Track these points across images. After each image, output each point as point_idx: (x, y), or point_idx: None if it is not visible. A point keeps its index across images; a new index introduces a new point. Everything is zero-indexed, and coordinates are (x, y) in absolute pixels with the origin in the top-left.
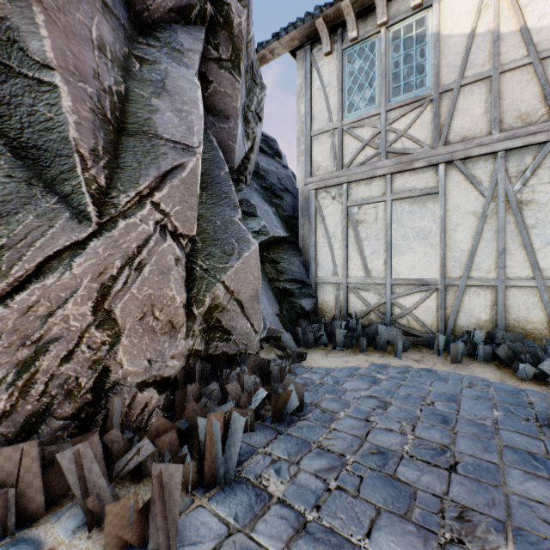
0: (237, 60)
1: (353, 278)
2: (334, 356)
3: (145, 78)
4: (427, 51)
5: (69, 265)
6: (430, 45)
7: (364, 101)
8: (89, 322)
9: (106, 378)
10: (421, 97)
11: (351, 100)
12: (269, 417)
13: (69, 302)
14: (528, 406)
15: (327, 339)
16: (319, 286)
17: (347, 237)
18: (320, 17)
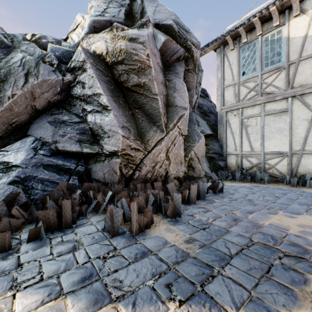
0: (195, 68)
1: (244, 152)
2: (235, 183)
3: (170, 87)
4: (282, 45)
5: (161, 144)
6: (284, 42)
7: (250, 70)
8: (164, 158)
9: (167, 174)
10: (279, 67)
11: (244, 70)
12: (211, 192)
13: (161, 153)
14: None
15: (232, 178)
16: (227, 156)
17: (241, 133)
18: (228, 36)
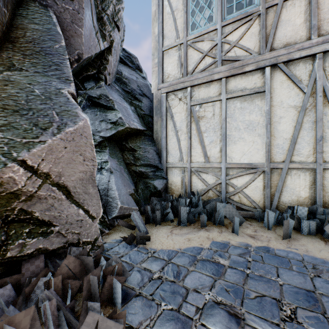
0: None
1: (195, 163)
2: (178, 233)
3: None
4: None
5: None
6: None
7: (204, 20)
8: None
9: None
10: (250, 13)
11: (194, 20)
12: None
13: None
14: None
15: (174, 214)
16: (169, 170)
17: (191, 130)
18: None
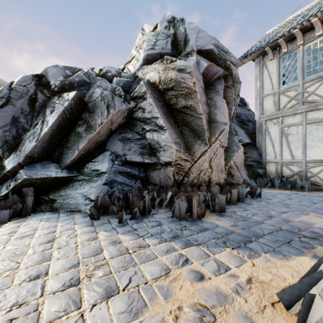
0: (233, 84)
1: (285, 160)
2: (274, 190)
3: (211, 105)
4: None
5: (205, 155)
6: None
7: (291, 79)
8: (208, 167)
9: (209, 180)
10: (322, 76)
11: (284, 79)
12: (250, 197)
13: (205, 162)
14: None
15: (271, 185)
16: (266, 163)
17: (282, 141)
18: (267, 47)
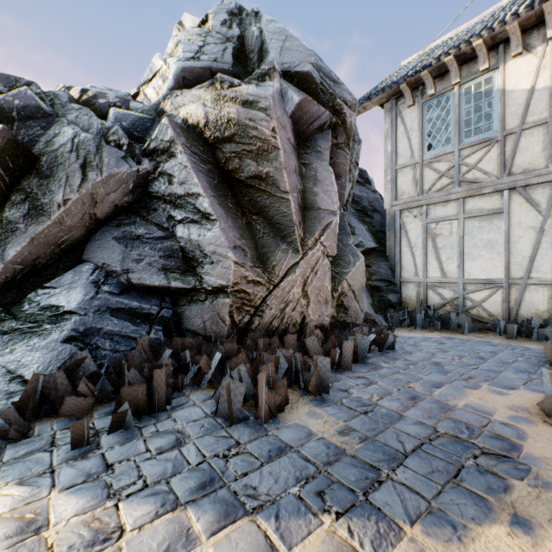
0: (348, 142)
1: (431, 278)
2: (415, 332)
3: (308, 176)
4: (494, 103)
5: (294, 272)
6: (496, 98)
7: (441, 142)
8: (300, 295)
9: (304, 321)
10: (488, 139)
11: (430, 141)
12: (376, 350)
13: (294, 287)
14: (547, 358)
15: (410, 323)
16: (402, 284)
17: (426, 247)
18: (403, 83)
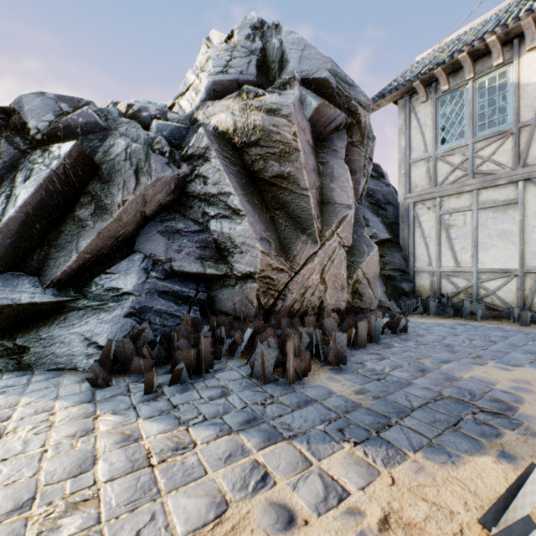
0: (362, 140)
1: (445, 268)
2: (427, 318)
3: (325, 173)
4: (508, 96)
5: (313, 261)
6: (511, 91)
7: (454, 136)
8: (318, 282)
9: (322, 304)
10: (503, 131)
11: (443, 135)
12: (389, 333)
13: (313, 274)
14: None
15: (423, 311)
16: (416, 274)
17: (440, 237)
18: (417, 81)
